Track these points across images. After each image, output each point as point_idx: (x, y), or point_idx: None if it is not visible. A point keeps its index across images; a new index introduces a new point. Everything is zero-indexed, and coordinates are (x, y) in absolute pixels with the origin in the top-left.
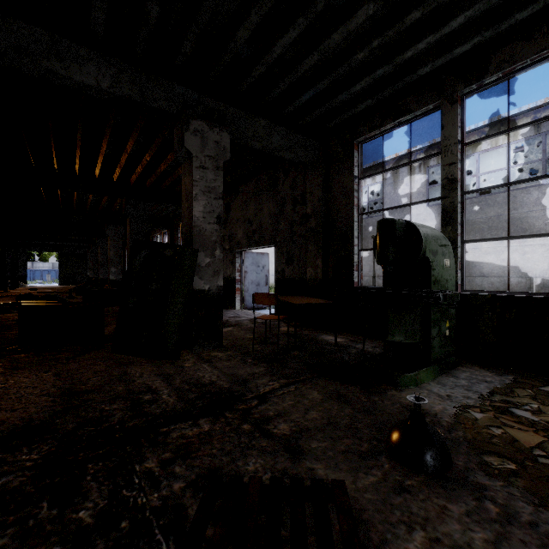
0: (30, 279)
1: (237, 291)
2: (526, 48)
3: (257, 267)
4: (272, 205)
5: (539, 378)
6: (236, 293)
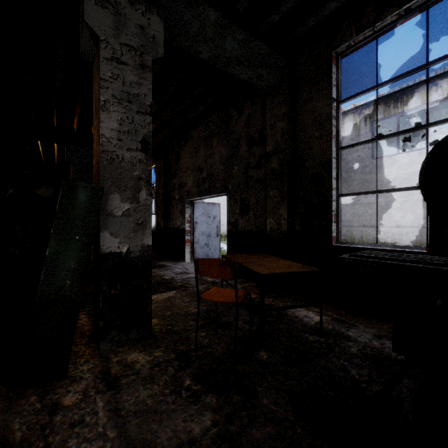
0: None
1: (186, 242)
2: None
3: (208, 217)
4: (223, 148)
5: None
6: (185, 245)
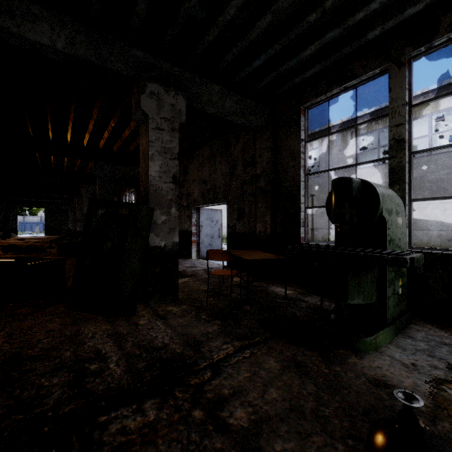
0: (21, 230)
1: (193, 243)
2: None
3: (211, 221)
4: (224, 167)
5: None
6: (192, 245)
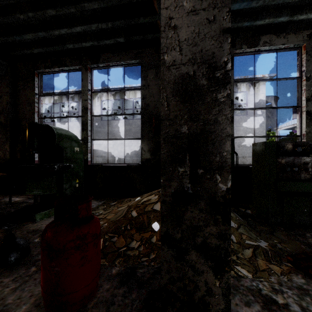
0: None
1: None
2: (112, 57)
3: None
4: None
5: (114, 200)
6: None
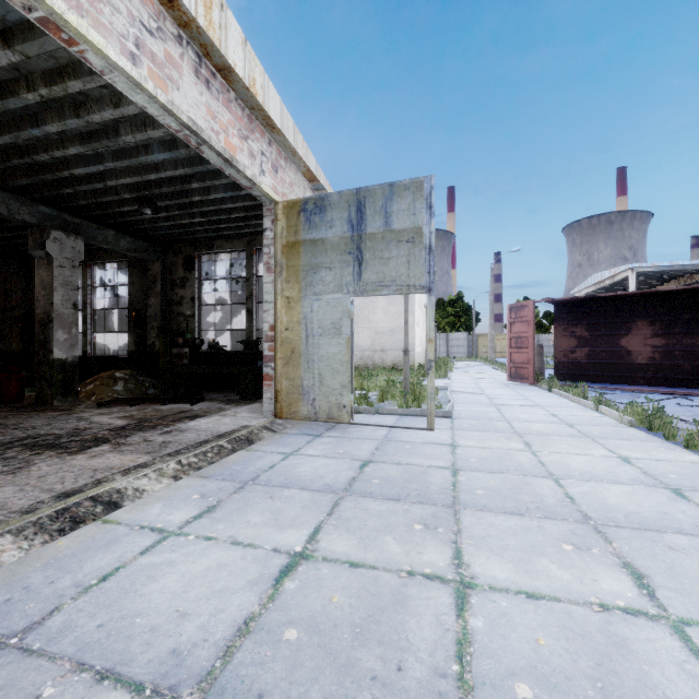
0: None
1: None
2: (106, 256)
3: None
4: None
5: None
6: None
